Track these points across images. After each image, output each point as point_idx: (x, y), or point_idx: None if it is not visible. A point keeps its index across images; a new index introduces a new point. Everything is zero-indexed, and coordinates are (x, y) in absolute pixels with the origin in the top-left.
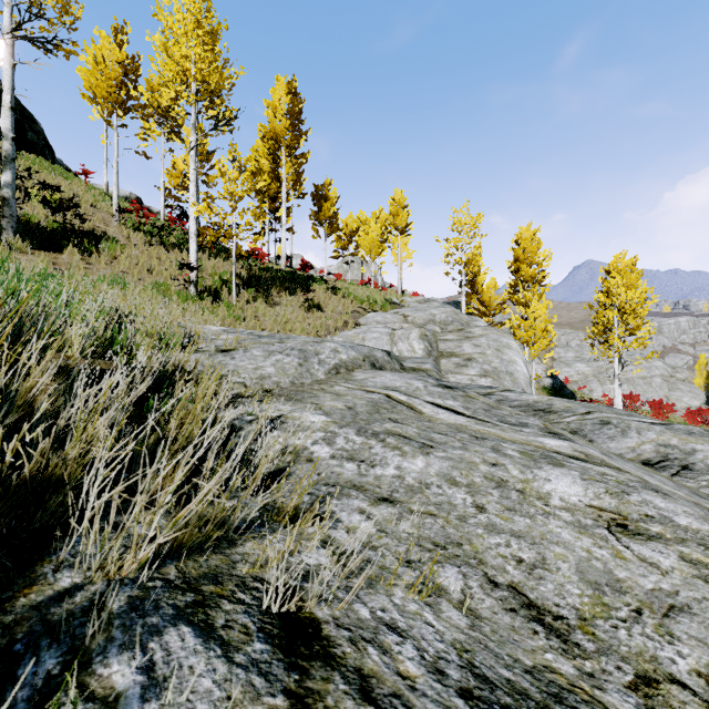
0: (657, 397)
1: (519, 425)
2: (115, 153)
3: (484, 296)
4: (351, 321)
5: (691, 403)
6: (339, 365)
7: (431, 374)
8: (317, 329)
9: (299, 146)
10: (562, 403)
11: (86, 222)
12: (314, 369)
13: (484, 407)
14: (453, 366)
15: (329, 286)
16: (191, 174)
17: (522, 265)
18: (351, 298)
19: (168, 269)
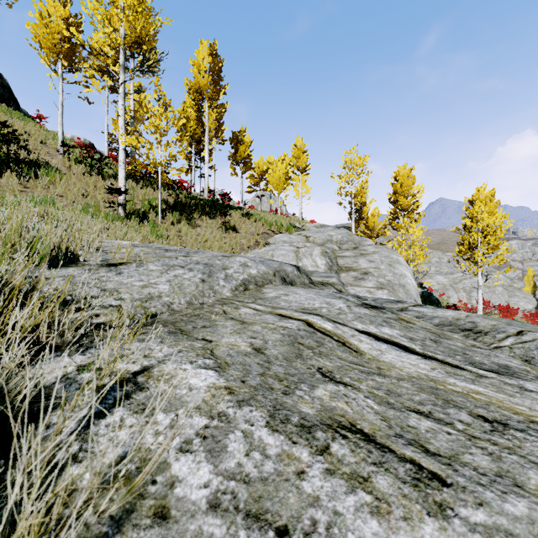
0: (500, 302)
1: (506, 374)
2: (60, 97)
3: (369, 222)
4: (262, 241)
5: (526, 307)
6: (248, 280)
7: (338, 288)
8: (232, 247)
9: (219, 98)
10: (484, 321)
11: (31, 153)
12: (218, 285)
13: (429, 335)
14: (352, 279)
15: (244, 212)
16: (119, 109)
17: (400, 196)
18: (262, 222)
19: (102, 194)
